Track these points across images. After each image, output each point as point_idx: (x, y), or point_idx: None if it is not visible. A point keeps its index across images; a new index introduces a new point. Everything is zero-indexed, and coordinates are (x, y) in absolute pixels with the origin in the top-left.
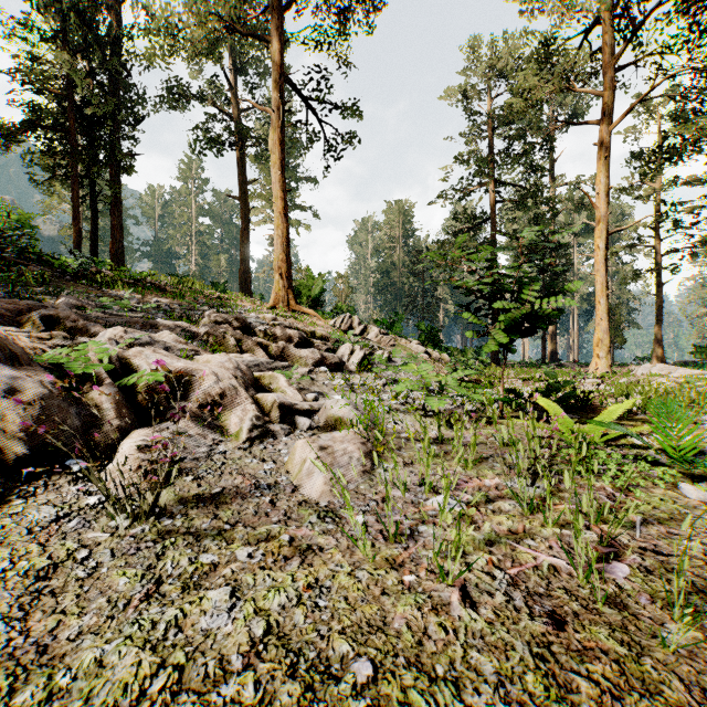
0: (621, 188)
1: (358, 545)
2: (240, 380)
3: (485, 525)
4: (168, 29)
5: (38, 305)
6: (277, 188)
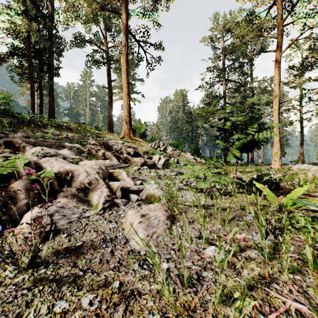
0: (284, 82)
1: (164, 289)
2: (101, 174)
3: (244, 271)
4: (74, 8)
5: (4, 136)
6: (125, 82)
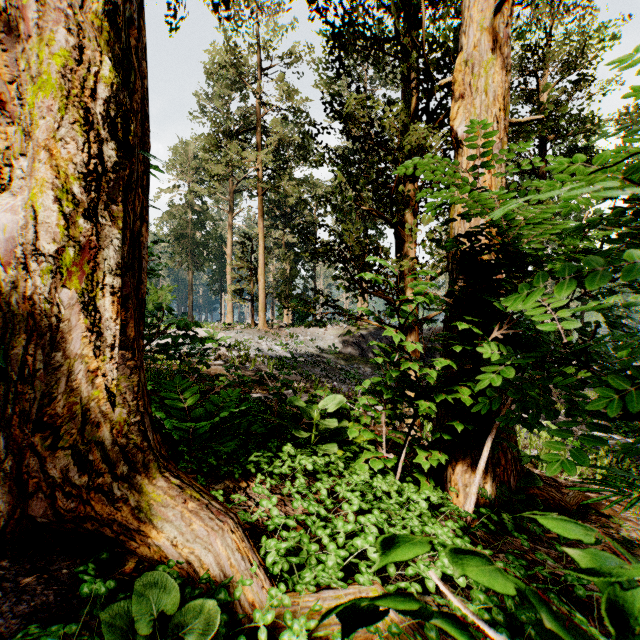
0: None
1: None
2: None
3: None
4: None
5: None
6: None
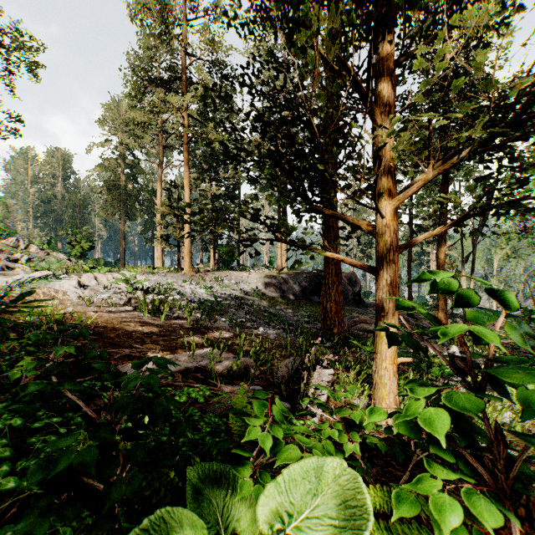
0: None
1: None
2: None
3: None
4: None
5: None
6: None
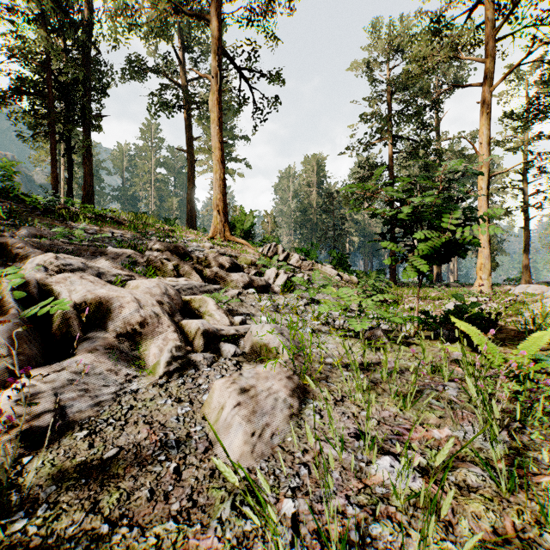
0: (495, 141)
1: None
2: (166, 306)
3: (461, 523)
4: (126, 10)
5: None
6: (216, 140)
